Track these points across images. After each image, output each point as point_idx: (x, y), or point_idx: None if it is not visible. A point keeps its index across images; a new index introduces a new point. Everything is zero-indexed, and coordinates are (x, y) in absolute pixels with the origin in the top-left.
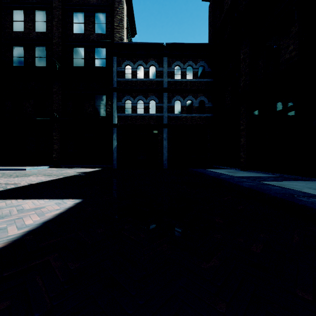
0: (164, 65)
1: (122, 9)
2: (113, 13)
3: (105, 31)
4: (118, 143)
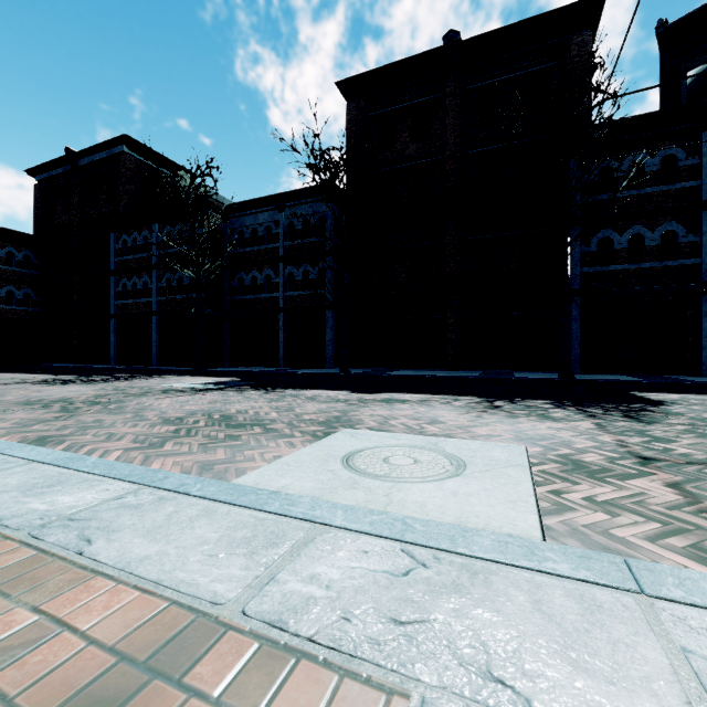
0: None
1: None
2: None
3: None
4: None
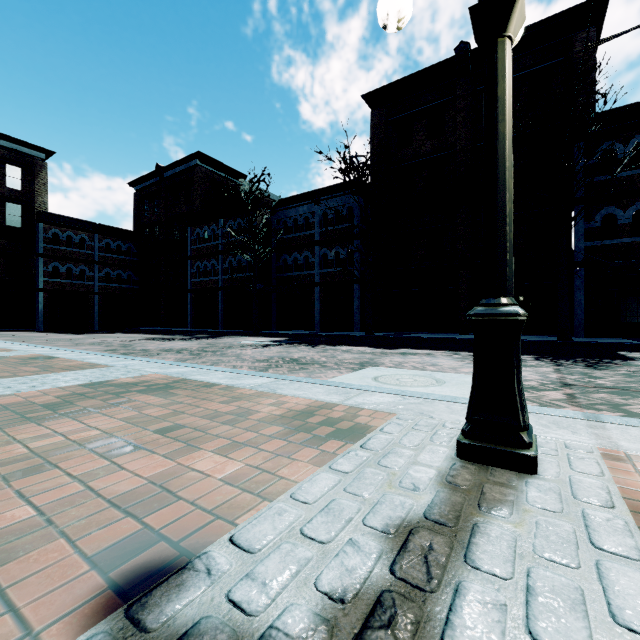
0: (95, 241)
1: (46, 174)
2: (32, 173)
3: (21, 188)
4: (44, 307)
